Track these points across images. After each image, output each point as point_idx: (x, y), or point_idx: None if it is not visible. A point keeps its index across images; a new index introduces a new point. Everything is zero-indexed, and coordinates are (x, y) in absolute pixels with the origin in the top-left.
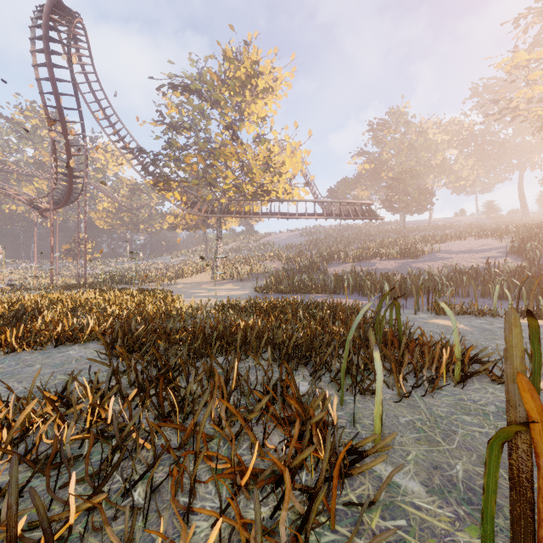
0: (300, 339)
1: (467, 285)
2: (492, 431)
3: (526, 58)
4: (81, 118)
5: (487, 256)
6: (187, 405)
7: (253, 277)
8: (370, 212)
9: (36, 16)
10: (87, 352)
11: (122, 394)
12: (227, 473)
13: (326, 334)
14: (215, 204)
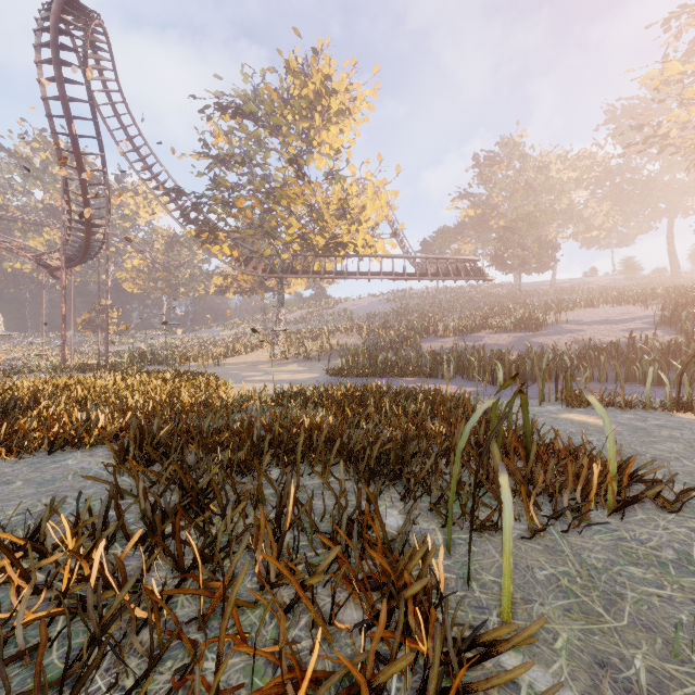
0: (387, 444)
1: (606, 366)
2: (678, 594)
3: (680, 71)
4: (102, 149)
5: (629, 328)
6: (220, 551)
7: (324, 355)
8: (476, 271)
9: (43, 16)
10: (92, 462)
11: (127, 532)
12: (270, 687)
13: (422, 438)
14: (275, 261)
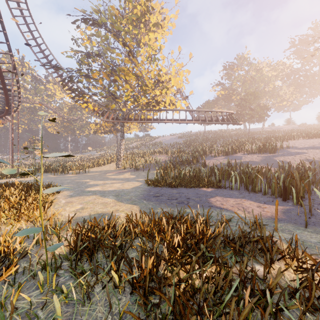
0: None
1: None
2: None
3: None
4: (7, 39)
5: None
6: None
7: (146, 167)
8: (232, 119)
9: None
10: None
11: None
12: None
13: None
14: (120, 114)
